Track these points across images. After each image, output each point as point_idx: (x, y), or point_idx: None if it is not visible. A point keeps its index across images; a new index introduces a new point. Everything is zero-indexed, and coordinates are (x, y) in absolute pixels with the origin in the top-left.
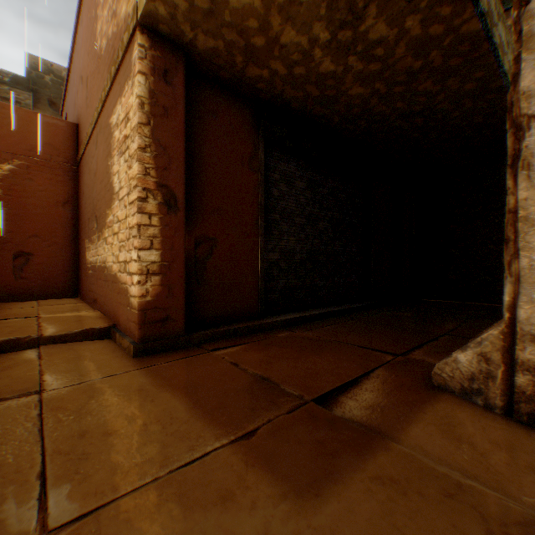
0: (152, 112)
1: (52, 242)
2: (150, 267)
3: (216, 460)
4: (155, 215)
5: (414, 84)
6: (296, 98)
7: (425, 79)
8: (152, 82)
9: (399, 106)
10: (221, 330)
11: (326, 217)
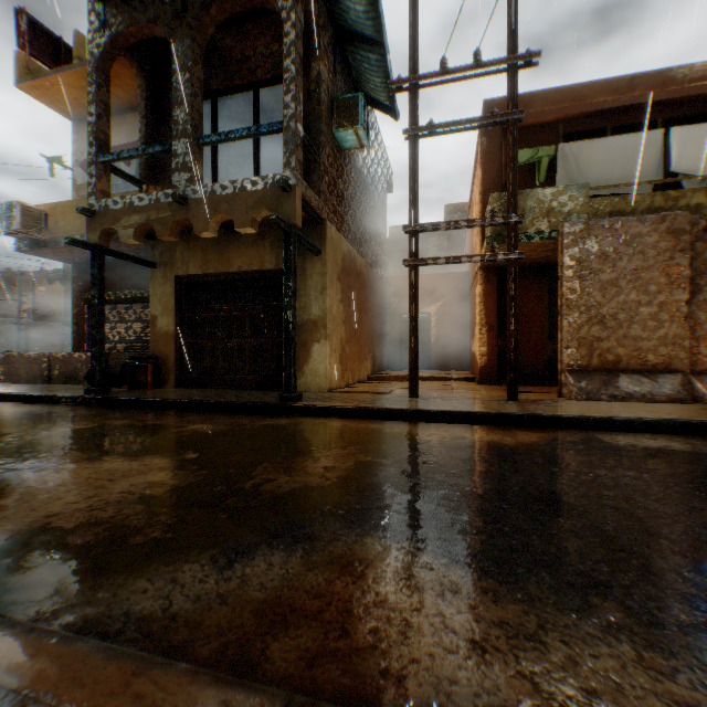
0: (484, 297)
1: (456, 340)
2: (483, 353)
3: (478, 391)
4: (485, 334)
5: None
6: None
7: None
8: (484, 286)
9: None
10: None
11: None
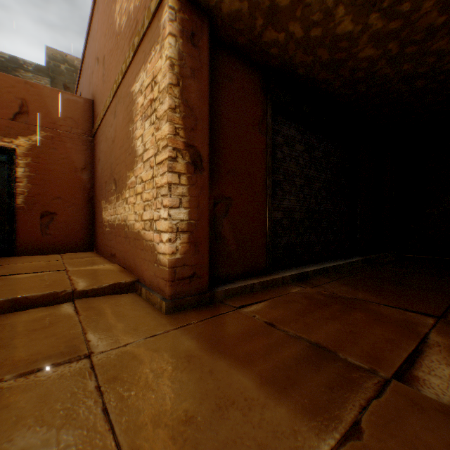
0: (181, 73)
1: (71, 203)
2: (179, 225)
3: None
4: (183, 174)
5: (427, 43)
6: (304, 63)
7: (441, 37)
8: (181, 44)
9: (404, 68)
10: (239, 286)
11: (320, 178)
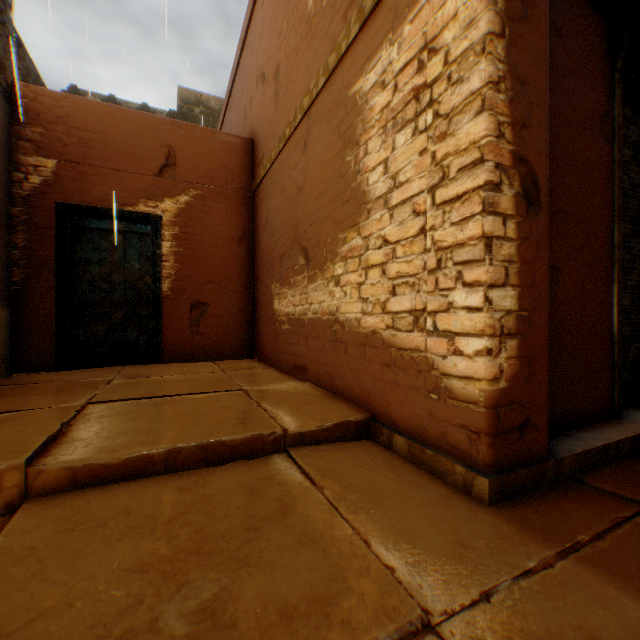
0: (506, 13)
1: (226, 289)
2: (504, 321)
3: None
4: (509, 217)
5: None
6: None
7: None
8: None
9: None
10: (596, 446)
11: None
